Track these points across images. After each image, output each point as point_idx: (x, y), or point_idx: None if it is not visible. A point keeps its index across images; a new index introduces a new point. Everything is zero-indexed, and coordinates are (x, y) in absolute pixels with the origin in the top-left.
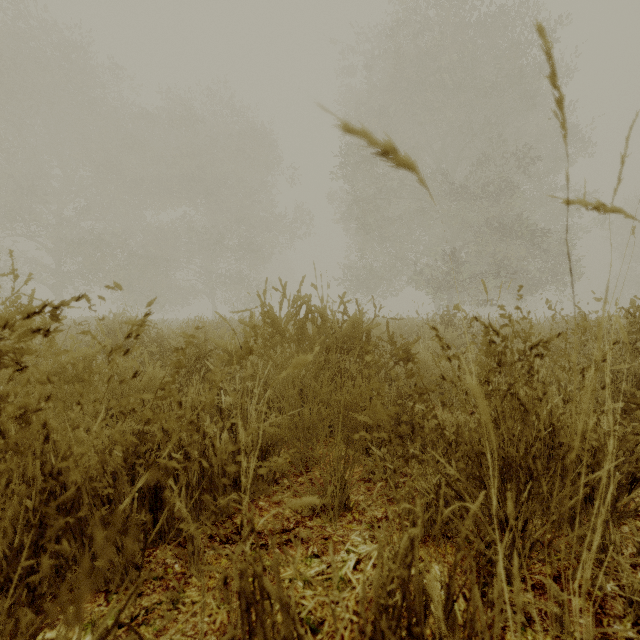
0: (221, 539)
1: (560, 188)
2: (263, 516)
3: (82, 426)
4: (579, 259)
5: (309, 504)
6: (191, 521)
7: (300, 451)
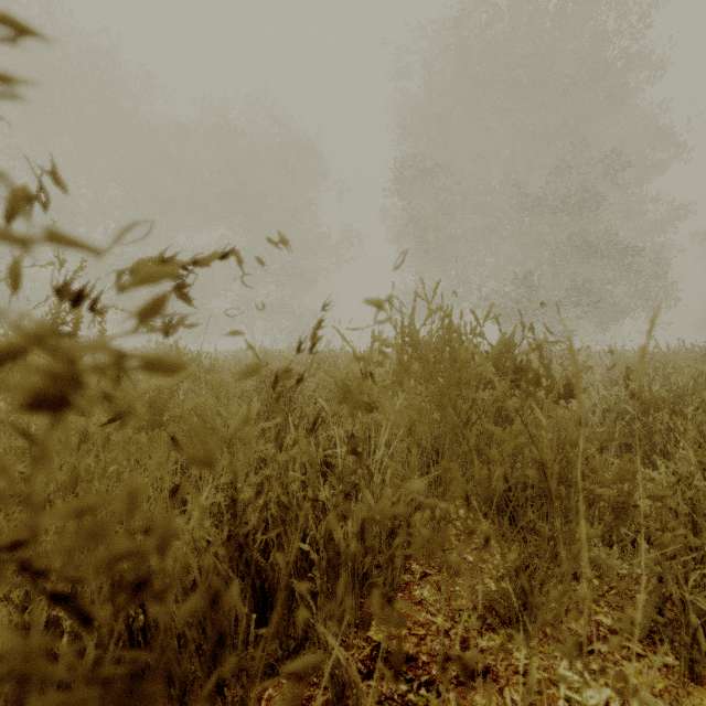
0: (359, 669)
1: (651, 200)
2: (407, 626)
3: (159, 498)
4: (674, 281)
5: (477, 611)
6: (355, 672)
7: (426, 521)
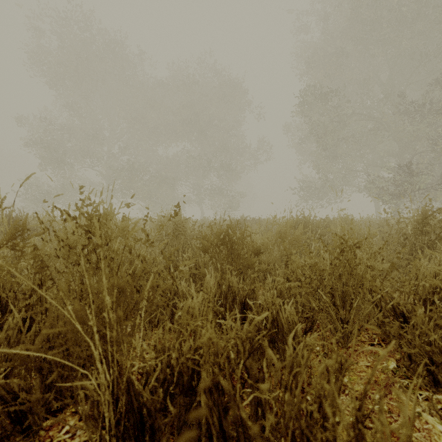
0: None
1: None
2: None
3: None
4: None
5: None
6: None
7: None
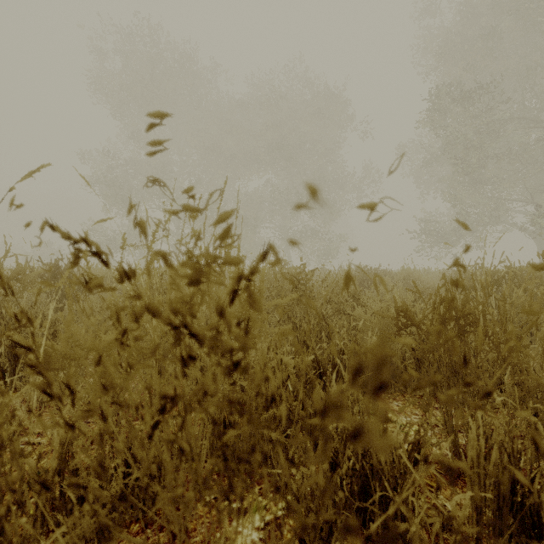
0: None
1: None
2: None
3: None
4: None
5: None
6: None
7: None
